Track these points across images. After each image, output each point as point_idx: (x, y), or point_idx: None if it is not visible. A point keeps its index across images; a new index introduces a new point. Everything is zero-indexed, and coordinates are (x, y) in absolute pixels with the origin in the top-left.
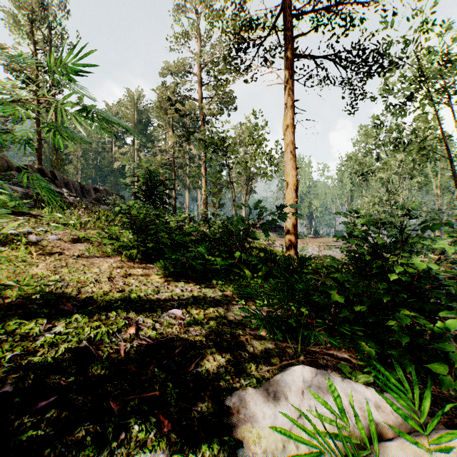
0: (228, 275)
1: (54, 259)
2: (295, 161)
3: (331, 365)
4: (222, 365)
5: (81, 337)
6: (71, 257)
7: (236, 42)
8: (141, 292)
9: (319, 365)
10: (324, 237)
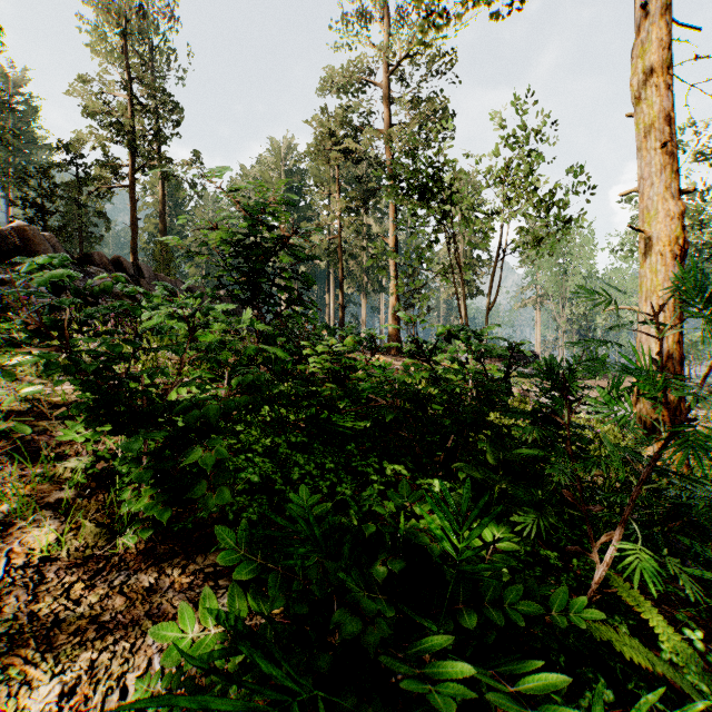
0: None
1: None
2: (676, 170)
3: None
4: None
5: None
6: None
7: None
8: None
9: None
10: (628, 376)
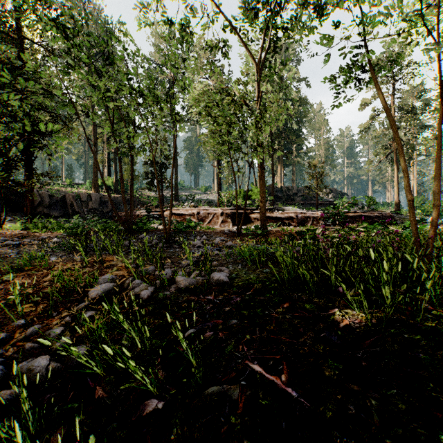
0: None
1: None
2: None
3: None
4: None
5: None
6: None
7: None
8: None
9: None
10: None
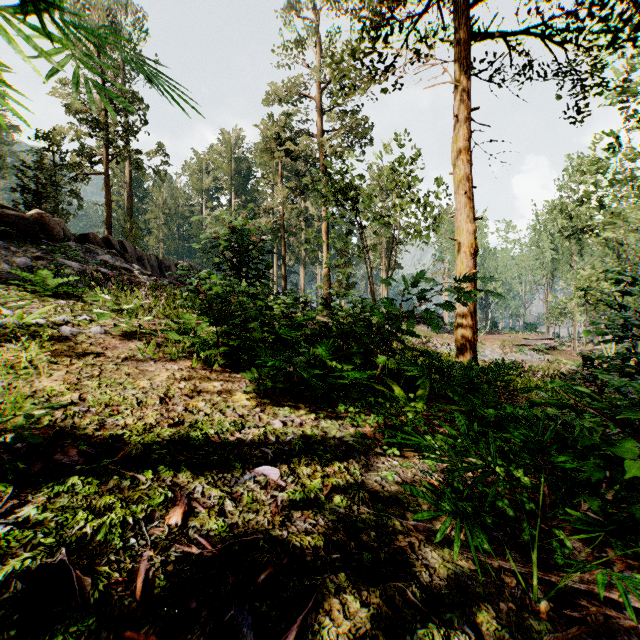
0: (364, 395)
1: (83, 364)
2: (472, 207)
3: (621, 633)
4: (363, 634)
5: (66, 534)
6: (113, 361)
7: (375, 29)
8: (210, 426)
9: (592, 633)
10: (508, 333)
